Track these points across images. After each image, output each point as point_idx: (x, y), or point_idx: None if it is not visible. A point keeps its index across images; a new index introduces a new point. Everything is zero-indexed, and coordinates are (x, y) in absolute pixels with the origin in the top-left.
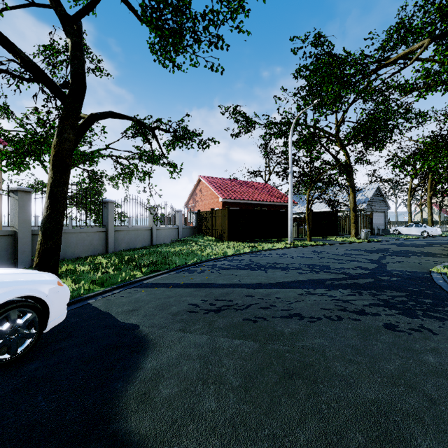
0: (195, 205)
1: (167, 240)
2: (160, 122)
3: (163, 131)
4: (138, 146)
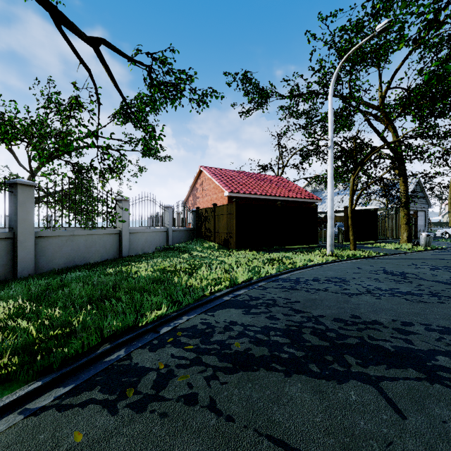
0: (195, 202)
1: (149, 248)
2: None
3: (119, 53)
4: (73, 82)
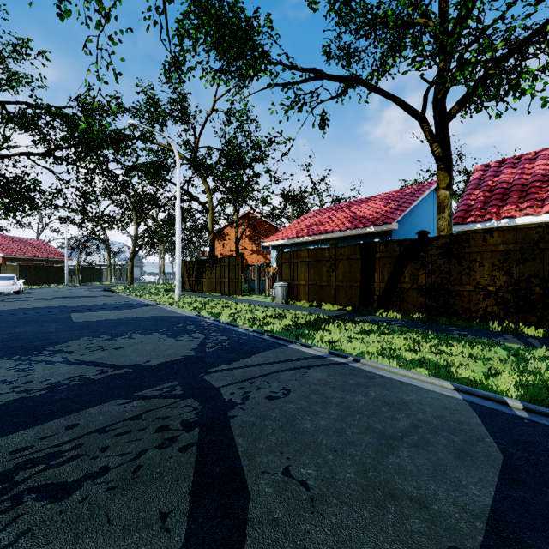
0: None
1: None
2: None
3: None
4: None
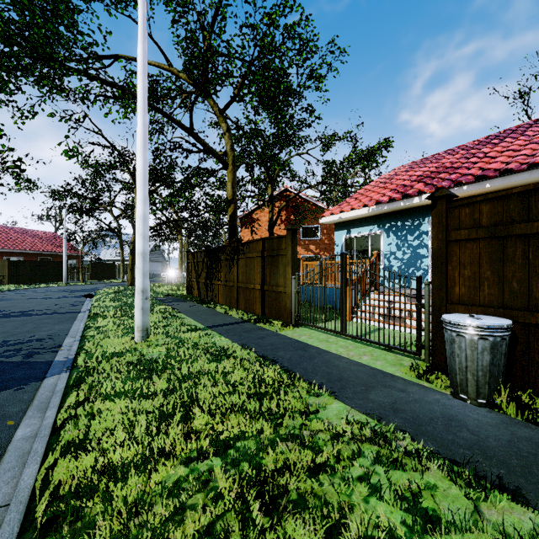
0: None
1: None
2: None
3: None
4: None
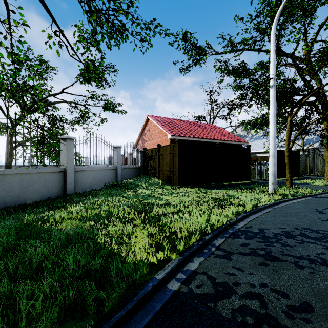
0: (144, 145)
1: (97, 185)
2: (111, 67)
3: None
4: None
